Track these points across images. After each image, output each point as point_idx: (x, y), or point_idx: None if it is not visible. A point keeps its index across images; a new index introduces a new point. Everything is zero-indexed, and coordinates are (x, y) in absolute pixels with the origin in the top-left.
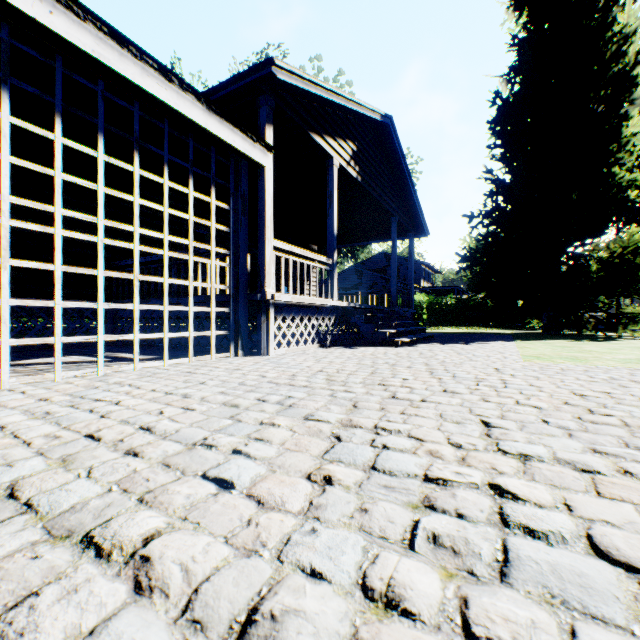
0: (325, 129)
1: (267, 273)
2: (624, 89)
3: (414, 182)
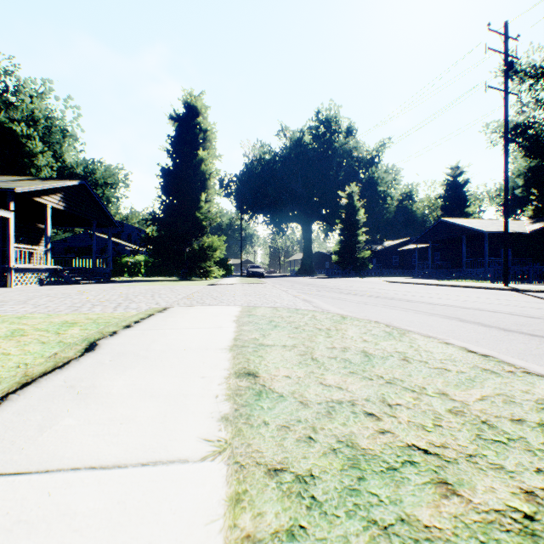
0: (43, 193)
1: (12, 257)
2: (205, 180)
3: (128, 186)
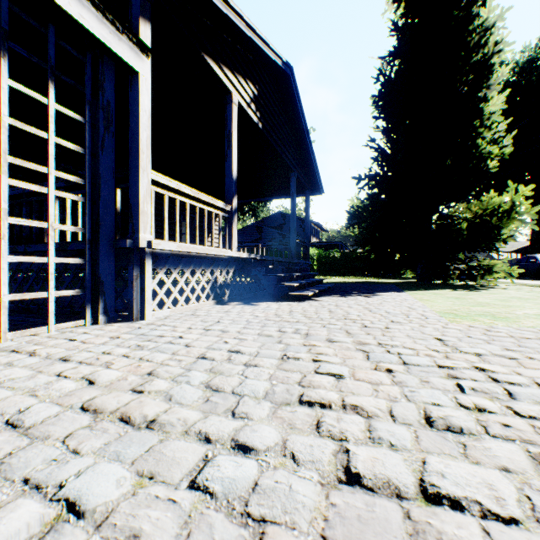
0: (222, 58)
1: (141, 213)
2: (483, 75)
3: None
